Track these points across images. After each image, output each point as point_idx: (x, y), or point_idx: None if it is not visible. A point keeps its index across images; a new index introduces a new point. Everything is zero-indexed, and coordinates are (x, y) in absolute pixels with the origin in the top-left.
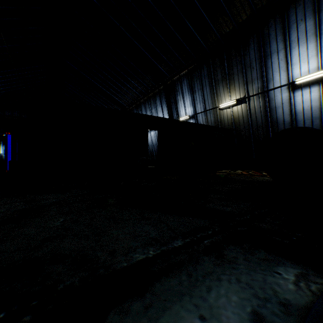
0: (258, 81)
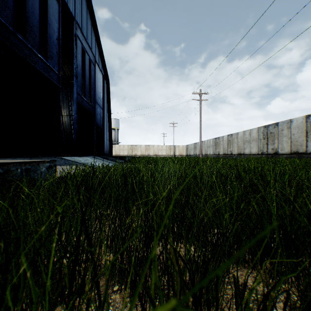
0: (68, 109)
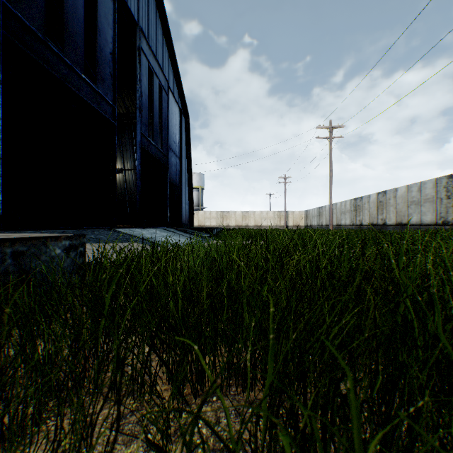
0: (132, 160)
